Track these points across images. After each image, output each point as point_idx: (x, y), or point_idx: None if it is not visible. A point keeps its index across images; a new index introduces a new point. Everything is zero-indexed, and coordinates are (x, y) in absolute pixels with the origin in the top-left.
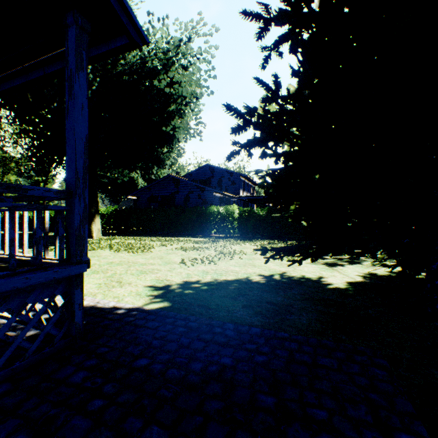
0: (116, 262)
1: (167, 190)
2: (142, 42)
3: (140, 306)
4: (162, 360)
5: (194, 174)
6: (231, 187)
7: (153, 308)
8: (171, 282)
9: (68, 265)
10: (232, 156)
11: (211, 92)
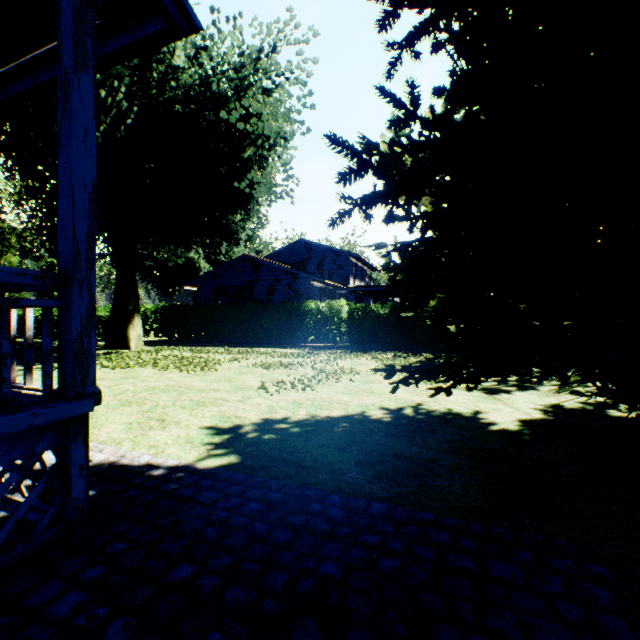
0: (160, 387)
1: (242, 277)
2: (189, 27)
3: (190, 463)
4: (218, 567)
5: (282, 254)
6: (337, 273)
7: (211, 466)
8: (243, 420)
9: (61, 400)
10: (339, 219)
11: (307, 130)
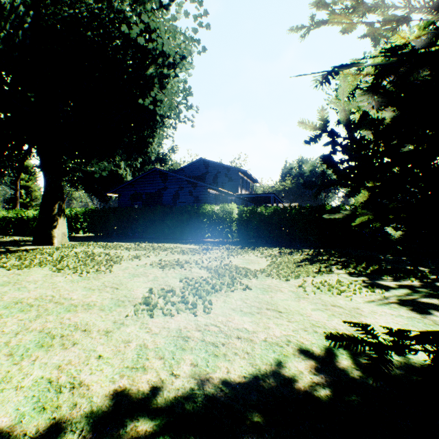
0: (26, 301)
1: (153, 186)
2: None
3: None
4: None
5: (186, 170)
6: (228, 184)
7: None
8: (77, 401)
9: None
10: None
11: (203, 48)
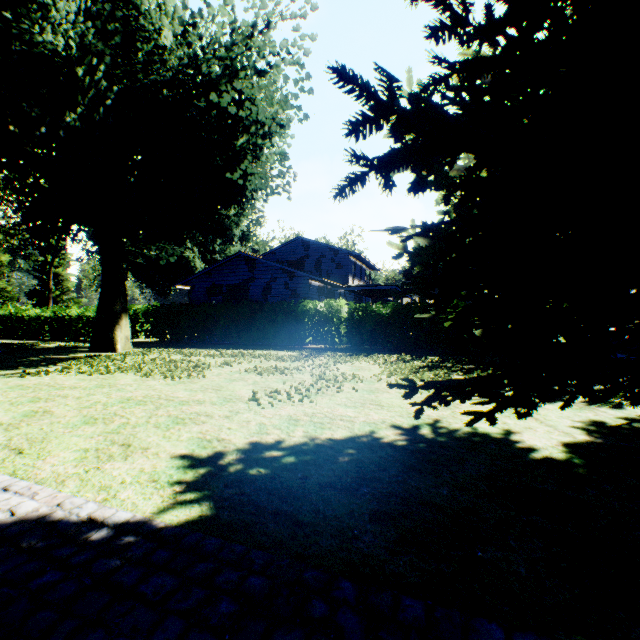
0: (136, 398)
1: (236, 276)
2: None
3: (146, 519)
4: None
5: (278, 253)
6: (336, 271)
7: (174, 523)
8: (226, 445)
9: None
10: (349, 186)
11: (305, 116)
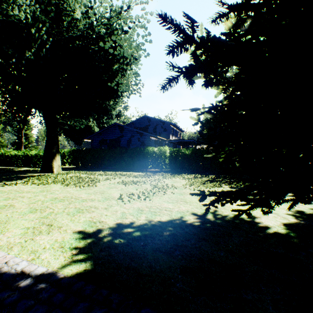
0: (59, 198)
1: (114, 135)
2: None
3: (54, 272)
4: None
5: (135, 123)
6: (163, 132)
7: (69, 275)
8: (103, 225)
9: None
10: (168, 83)
11: (148, 54)
